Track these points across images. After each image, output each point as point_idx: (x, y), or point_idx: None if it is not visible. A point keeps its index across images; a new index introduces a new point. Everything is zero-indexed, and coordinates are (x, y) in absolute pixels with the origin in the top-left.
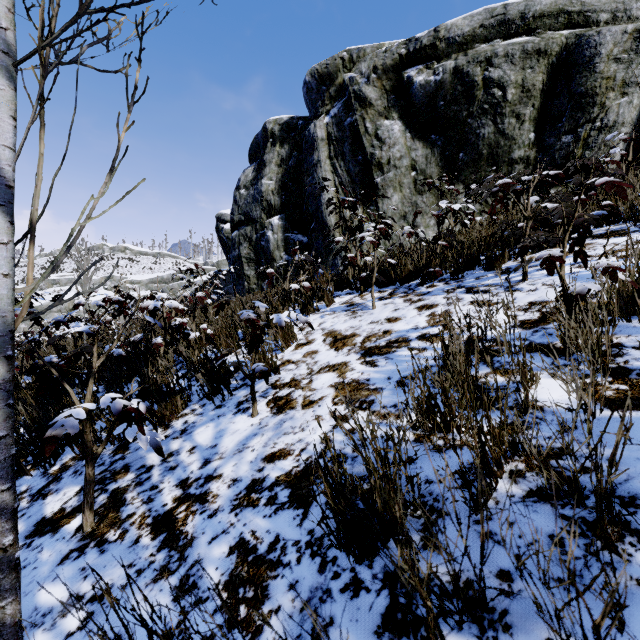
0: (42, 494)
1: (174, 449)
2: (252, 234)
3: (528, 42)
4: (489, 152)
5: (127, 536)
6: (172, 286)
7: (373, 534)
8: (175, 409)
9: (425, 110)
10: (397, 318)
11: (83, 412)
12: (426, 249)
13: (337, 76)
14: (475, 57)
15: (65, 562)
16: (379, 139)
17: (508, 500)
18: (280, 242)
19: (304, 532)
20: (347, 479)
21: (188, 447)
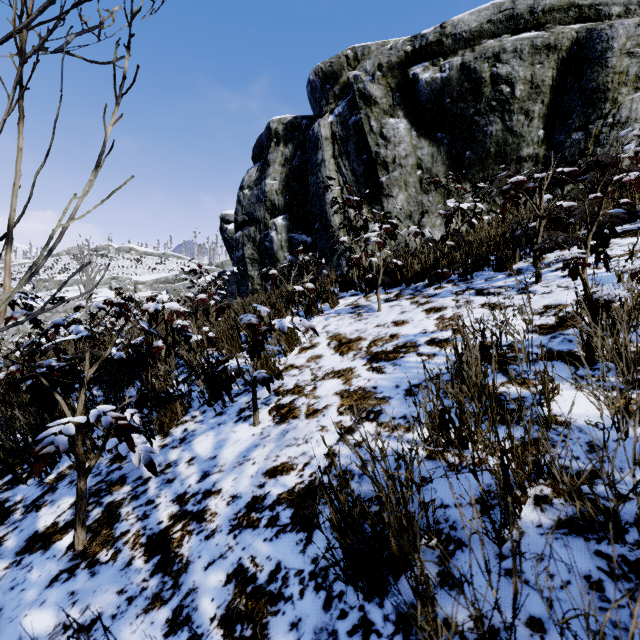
0: (36, 505)
1: (172, 459)
2: (256, 234)
3: (537, 37)
4: (497, 150)
5: (119, 557)
6: (176, 286)
7: (384, 569)
8: (175, 416)
9: (431, 108)
10: (404, 321)
11: (73, 425)
12: (433, 249)
13: (341, 74)
14: (482, 53)
15: (54, 584)
16: (384, 138)
17: (534, 531)
18: (284, 242)
19: (307, 560)
20: (355, 510)
21: (187, 458)
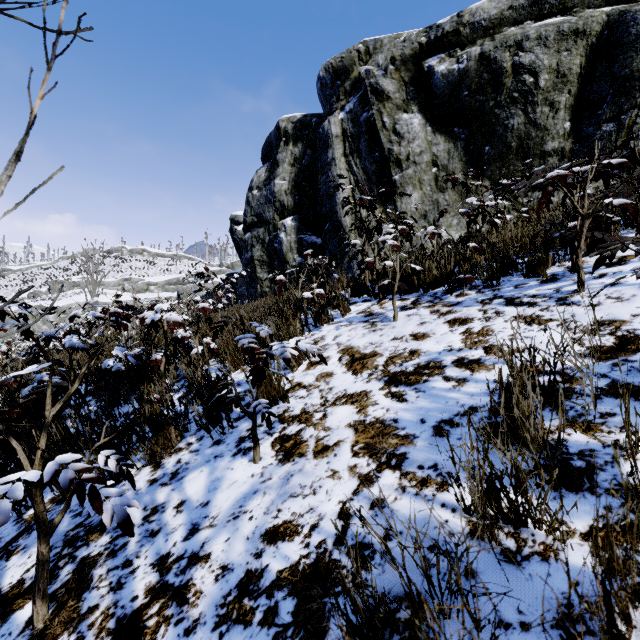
0: (8, 551)
1: (160, 502)
2: (265, 236)
3: (564, 22)
4: (518, 144)
5: None
6: (187, 288)
7: None
8: (168, 443)
9: (447, 101)
10: (425, 334)
11: (21, 486)
12: (453, 252)
13: (352, 69)
14: (503, 41)
15: None
16: (397, 134)
17: None
18: (293, 244)
19: None
20: None
21: (176, 501)
